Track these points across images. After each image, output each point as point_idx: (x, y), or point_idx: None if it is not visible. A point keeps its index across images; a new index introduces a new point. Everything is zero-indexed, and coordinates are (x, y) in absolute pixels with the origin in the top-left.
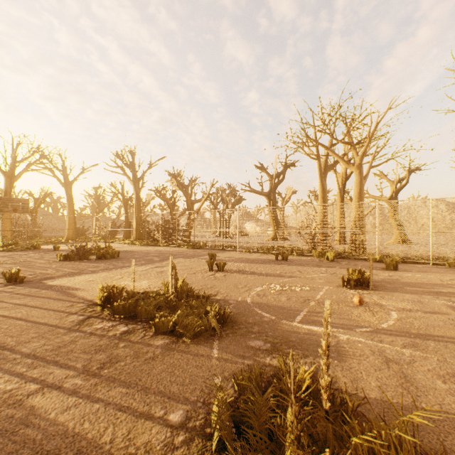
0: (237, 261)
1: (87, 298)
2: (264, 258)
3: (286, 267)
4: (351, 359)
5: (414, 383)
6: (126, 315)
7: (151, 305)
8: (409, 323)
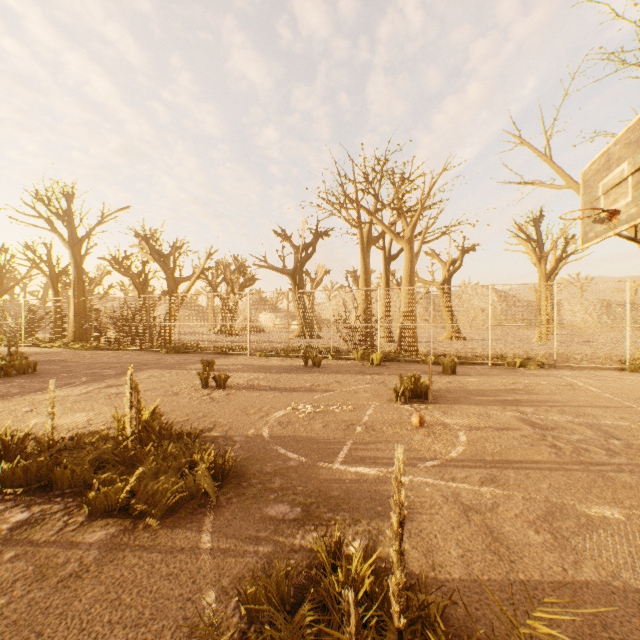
0: (248, 370)
1: None
2: (287, 364)
3: (320, 377)
4: (420, 515)
5: (503, 541)
6: (32, 485)
7: (84, 462)
8: (482, 447)
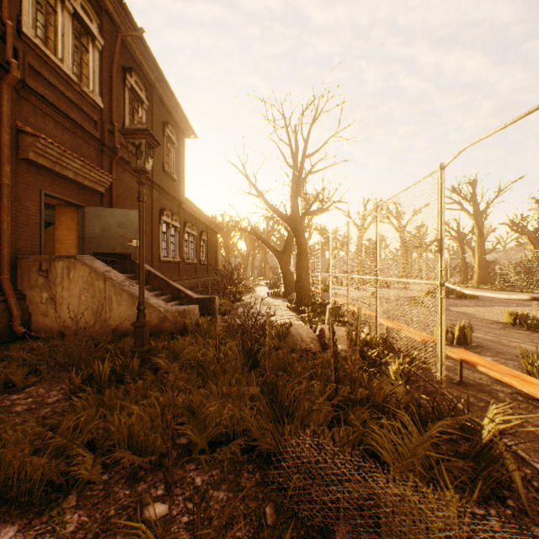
0: None
1: (489, 319)
2: None
3: None
4: None
5: None
6: (537, 330)
7: None
8: None
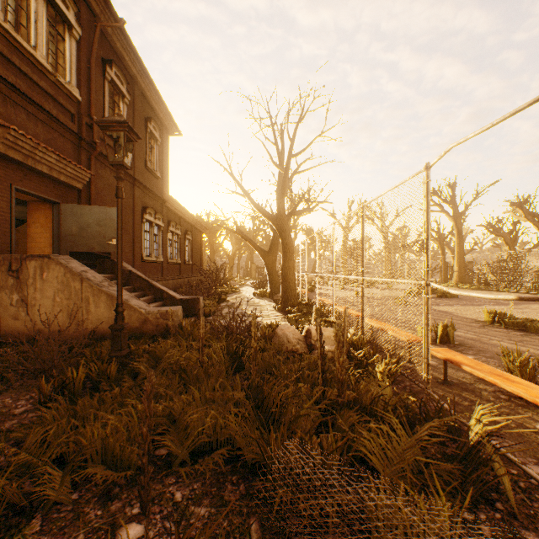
0: None
1: (469, 318)
2: None
3: None
4: None
5: None
6: (514, 328)
7: (538, 324)
8: None
